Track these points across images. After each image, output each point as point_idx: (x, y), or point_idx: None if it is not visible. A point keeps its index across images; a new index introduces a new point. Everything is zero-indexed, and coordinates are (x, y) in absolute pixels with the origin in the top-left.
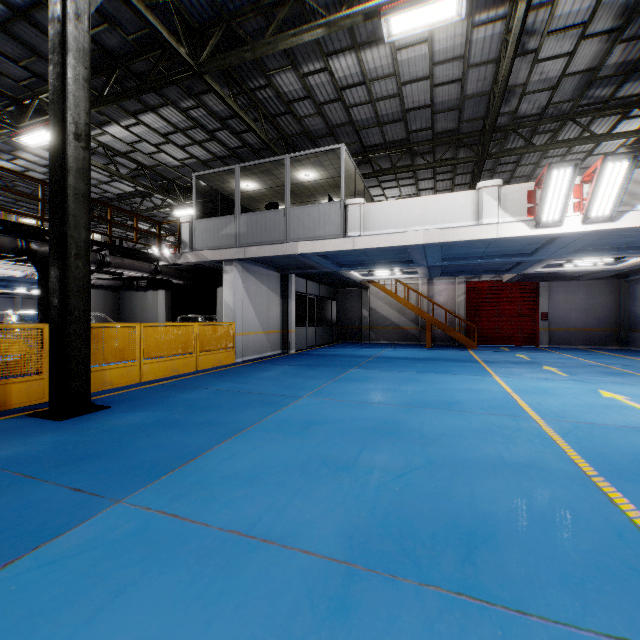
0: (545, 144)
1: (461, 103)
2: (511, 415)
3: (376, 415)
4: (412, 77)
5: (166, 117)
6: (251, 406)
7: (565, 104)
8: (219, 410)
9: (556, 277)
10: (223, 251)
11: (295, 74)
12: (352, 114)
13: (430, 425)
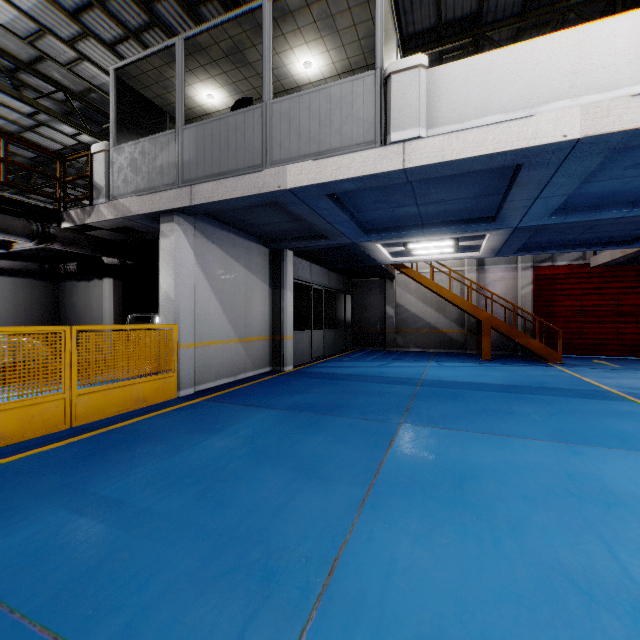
0: None
1: None
2: None
3: None
4: None
5: None
6: None
7: None
8: None
9: None
10: (156, 196)
11: None
12: None
13: None
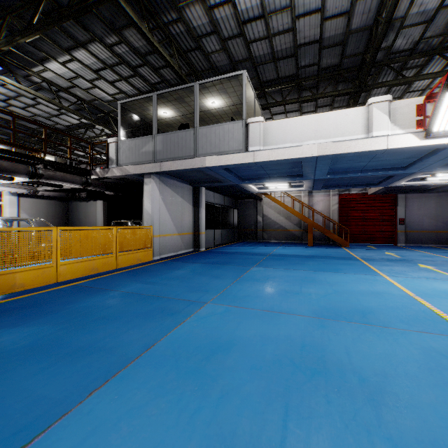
0: (415, 75)
1: (346, 38)
2: (443, 333)
3: (288, 333)
4: (305, 10)
5: (95, 53)
6: (150, 317)
7: (434, 39)
8: (113, 324)
9: (412, 190)
10: (143, 166)
11: (202, 7)
12: (252, 50)
13: (359, 353)
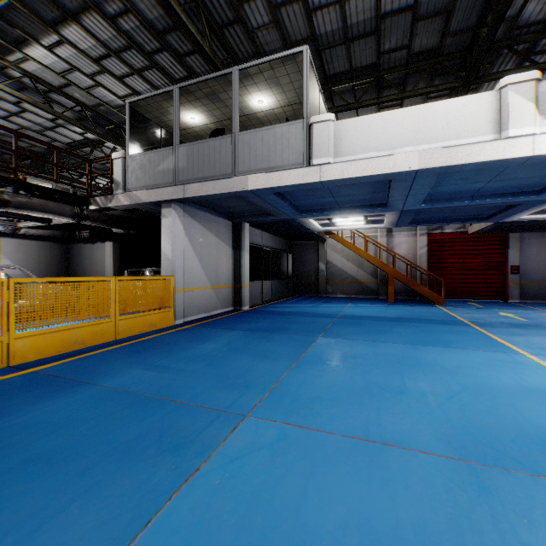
0: None
1: (452, 2)
2: None
3: (419, 516)
4: None
5: (92, 31)
6: (132, 457)
7: None
8: (49, 479)
9: (529, 227)
10: (159, 190)
11: None
12: (315, 24)
13: None
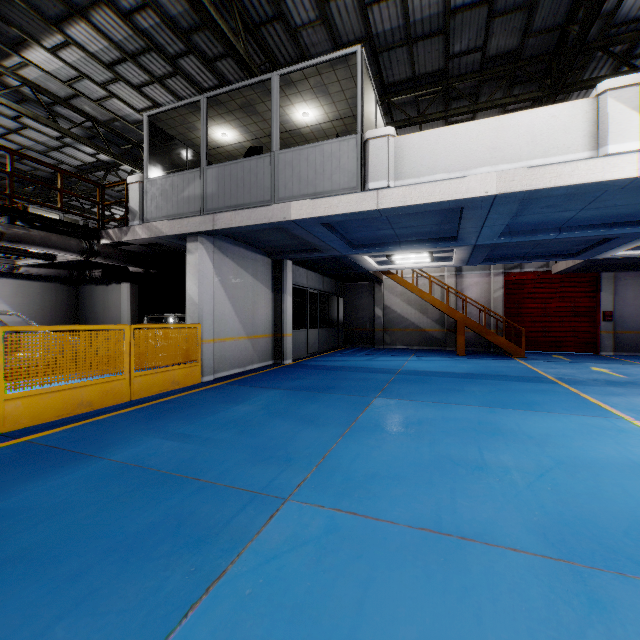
0: None
1: None
2: None
3: None
4: None
5: (104, 31)
6: (139, 555)
7: None
8: (31, 586)
9: (625, 266)
10: (184, 221)
11: None
12: (371, 21)
13: None
